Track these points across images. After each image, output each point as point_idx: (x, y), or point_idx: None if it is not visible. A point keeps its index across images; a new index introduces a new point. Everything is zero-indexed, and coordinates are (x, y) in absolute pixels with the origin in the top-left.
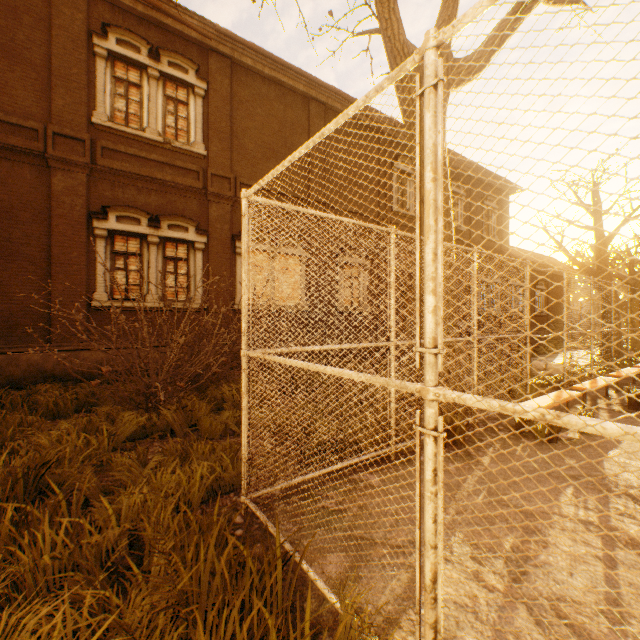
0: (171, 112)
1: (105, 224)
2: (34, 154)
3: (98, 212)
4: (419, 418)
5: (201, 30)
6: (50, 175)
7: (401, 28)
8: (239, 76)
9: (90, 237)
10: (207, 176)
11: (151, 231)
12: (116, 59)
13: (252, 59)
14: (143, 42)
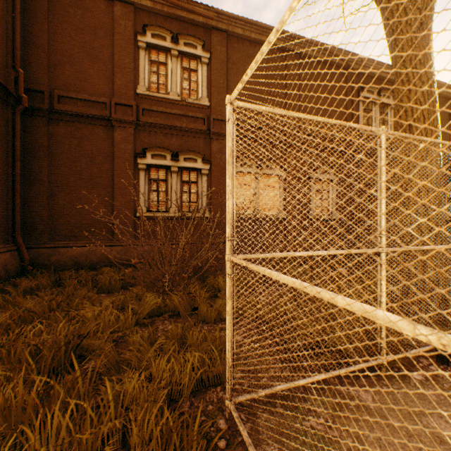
0: (186, 78)
1: (144, 160)
2: (104, 119)
3: (140, 153)
4: None
5: (205, 14)
6: (113, 131)
7: None
8: (232, 44)
9: (136, 170)
10: (210, 121)
11: (173, 163)
12: (151, 48)
13: (242, 29)
14: (167, 32)
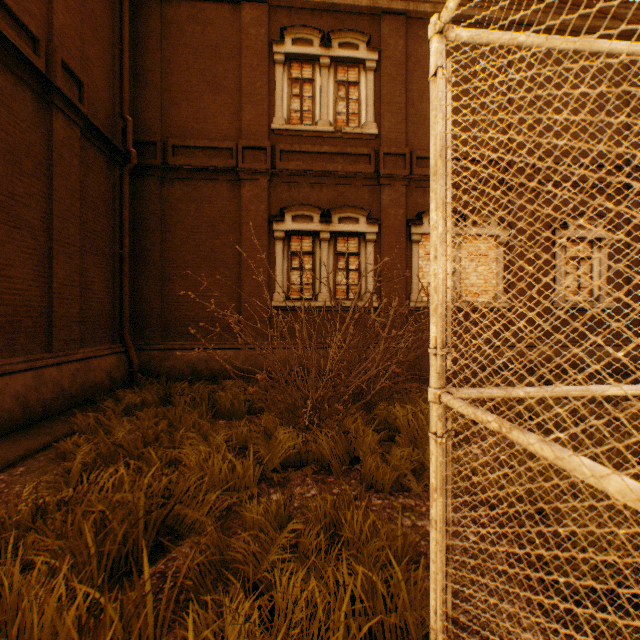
0: (341, 97)
1: (282, 226)
2: (229, 171)
3: (277, 215)
4: None
5: None
6: (240, 187)
7: None
8: (415, 31)
9: (270, 240)
10: (378, 157)
11: (322, 227)
12: (291, 61)
13: (431, 3)
14: (315, 33)
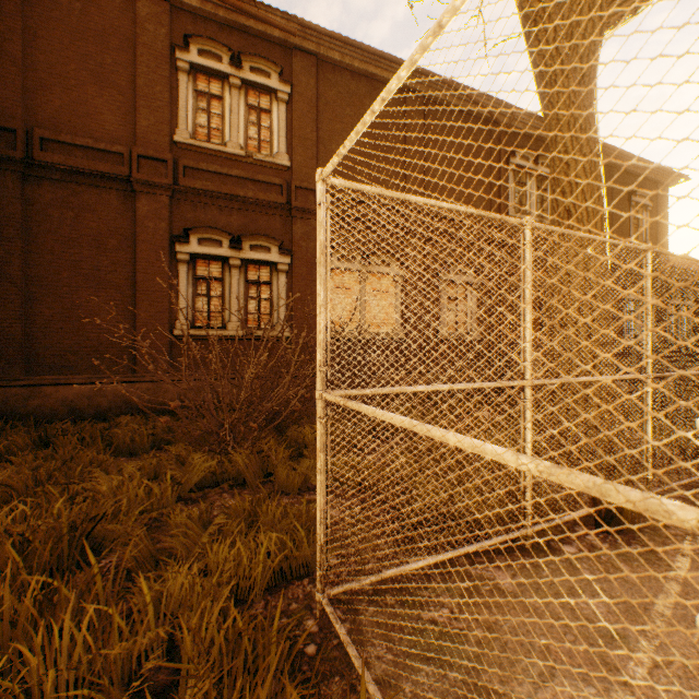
0: (253, 122)
1: (187, 248)
2: (120, 179)
3: (180, 235)
4: None
5: (284, 26)
6: (135, 200)
7: None
8: (325, 74)
9: (173, 262)
10: (291, 189)
11: (232, 253)
12: (198, 72)
13: (340, 53)
14: (224, 49)
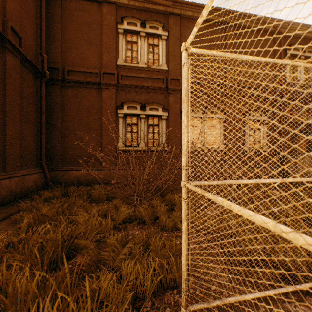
0: (150, 51)
1: (122, 111)
2: (96, 84)
3: (120, 106)
4: None
5: (164, 3)
6: (102, 92)
7: None
8: (184, 23)
9: (116, 118)
10: (167, 80)
11: (141, 112)
12: (127, 33)
13: (191, 11)
14: (138, 20)
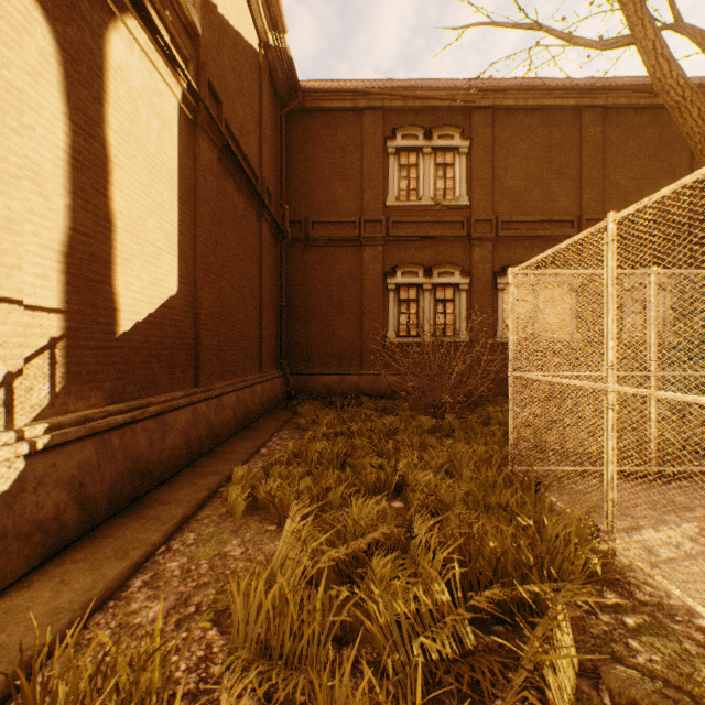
0: (440, 177)
1: (394, 280)
2: (353, 239)
3: (389, 272)
4: (605, 401)
5: (465, 99)
6: (361, 251)
7: (672, 65)
8: (500, 120)
9: (384, 291)
10: (470, 223)
11: (425, 280)
12: (400, 151)
13: (513, 99)
14: (419, 129)
